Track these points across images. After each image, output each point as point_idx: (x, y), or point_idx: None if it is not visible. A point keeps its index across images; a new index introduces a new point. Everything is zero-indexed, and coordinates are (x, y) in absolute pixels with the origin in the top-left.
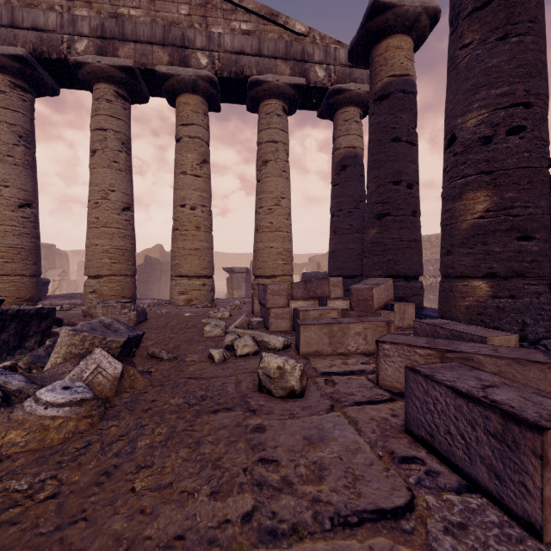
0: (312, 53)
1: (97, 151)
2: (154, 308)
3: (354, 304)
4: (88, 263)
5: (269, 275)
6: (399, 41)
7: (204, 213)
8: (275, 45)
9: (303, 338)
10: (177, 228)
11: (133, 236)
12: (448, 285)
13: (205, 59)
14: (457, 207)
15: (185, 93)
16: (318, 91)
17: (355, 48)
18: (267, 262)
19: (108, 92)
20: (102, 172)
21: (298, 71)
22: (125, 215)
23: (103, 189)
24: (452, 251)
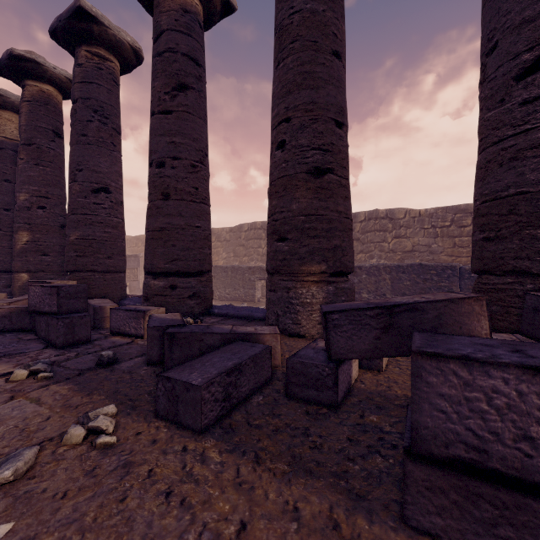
0: None
1: None
2: None
3: None
4: None
5: None
6: (10, 116)
7: None
8: None
9: None
10: None
11: None
12: (13, 276)
13: None
14: (16, 237)
15: None
16: None
17: None
18: None
19: None
20: None
21: None
22: None
23: None
24: (14, 259)
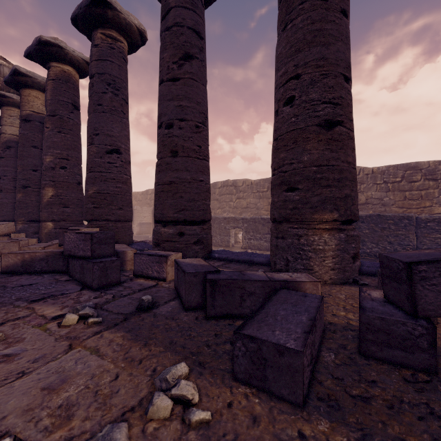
0: None
1: None
2: None
3: None
4: None
5: None
6: (37, 94)
7: None
8: None
9: None
10: None
11: None
12: (41, 224)
13: None
14: (43, 192)
15: None
16: None
17: (8, 82)
18: None
19: None
20: None
21: None
22: None
23: None
24: (42, 210)
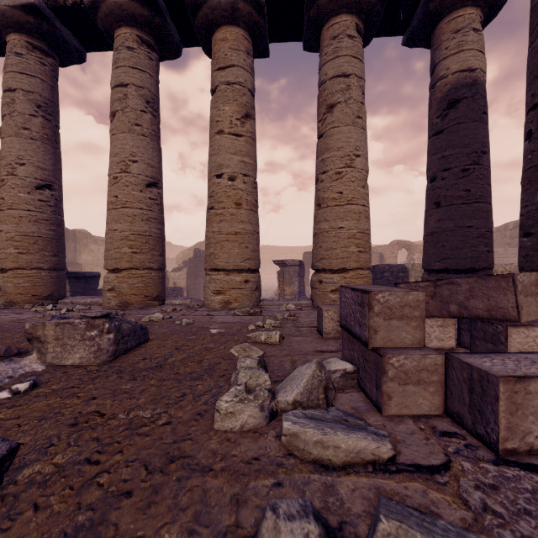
0: None
1: (116, 112)
2: (178, 314)
3: None
4: (106, 253)
5: (336, 269)
6: None
7: (246, 185)
8: None
9: None
10: (212, 206)
11: (161, 219)
12: None
13: None
14: None
15: (222, 26)
16: None
17: None
18: (334, 249)
19: (128, 38)
20: (121, 139)
21: None
22: (149, 192)
23: (123, 160)
24: None
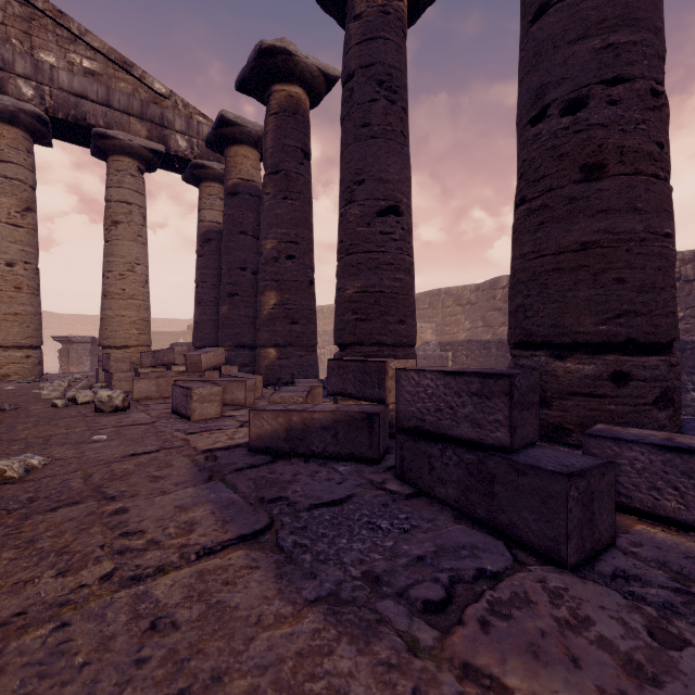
0: (173, 121)
1: None
2: None
3: (189, 367)
4: None
5: (120, 346)
6: (246, 151)
7: (28, 272)
8: (128, 100)
9: (136, 388)
10: None
11: None
12: (259, 352)
13: (30, 90)
14: (262, 299)
15: None
16: (180, 159)
17: (211, 141)
18: (118, 331)
19: None
20: None
21: (156, 134)
22: None
23: None
24: (260, 329)
